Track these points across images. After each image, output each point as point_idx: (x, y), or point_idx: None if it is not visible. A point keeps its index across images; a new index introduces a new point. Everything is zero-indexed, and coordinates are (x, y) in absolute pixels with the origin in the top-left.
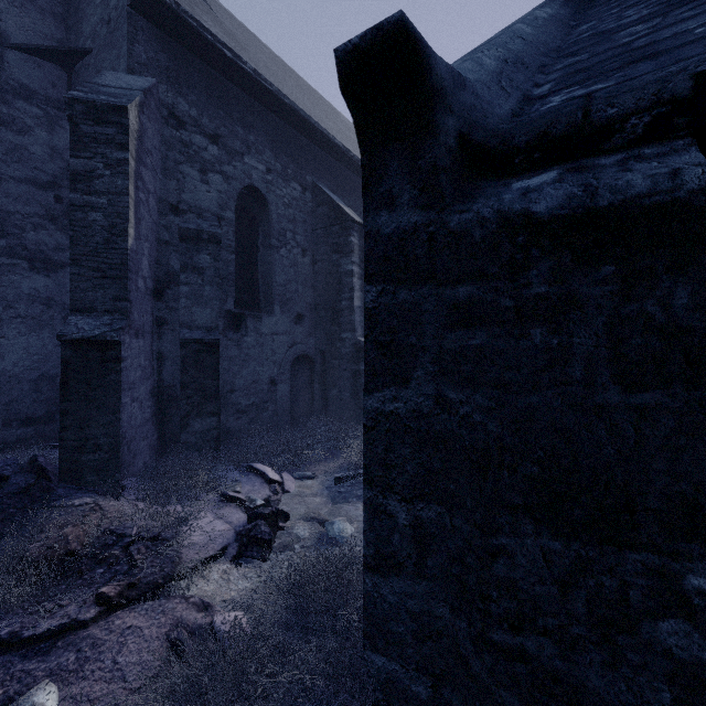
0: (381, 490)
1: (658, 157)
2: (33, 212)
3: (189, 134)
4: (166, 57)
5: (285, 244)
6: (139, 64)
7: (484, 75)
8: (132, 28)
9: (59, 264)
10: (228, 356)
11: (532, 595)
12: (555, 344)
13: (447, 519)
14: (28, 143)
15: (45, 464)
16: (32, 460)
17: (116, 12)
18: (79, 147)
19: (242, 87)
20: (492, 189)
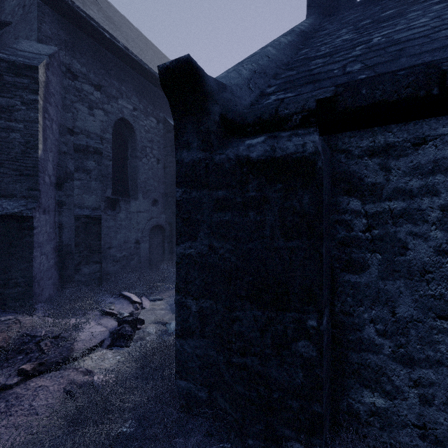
0: (184, 295)
1: (303, 135)
2: None
3: (80, 83)
4: (64, 33)
5: (145, 155)
6: (46, 37)
7: (240, 81)
8: (41, 13)
9: None
10: (108, 226)
11: (249, 337)
12: (259, 219)
13: (214, 306)
14: None
15: None
16: None
17: (29, 1)
18: (4, 90)
19: (116, 56)
20: (236, 143)
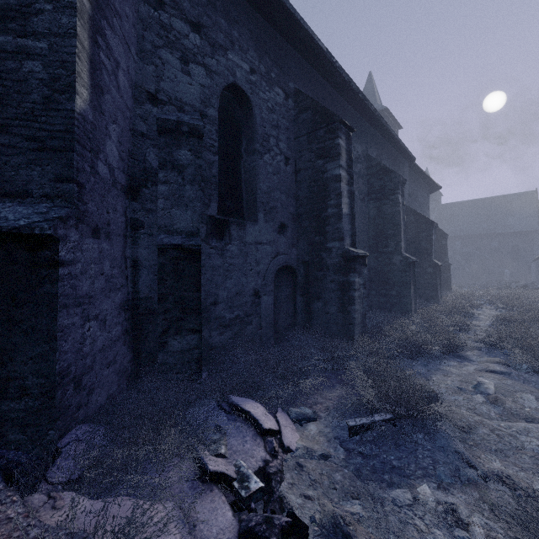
0: None
1: None
2: None
3: (168, 16)
4: None
5: (268, 150)
6: None
7: None
8: None
9: None
10: (211, 266)
11: None
12: None
13: None
14: None
15: None
16: None
17: None
18: None
19: None
20: None
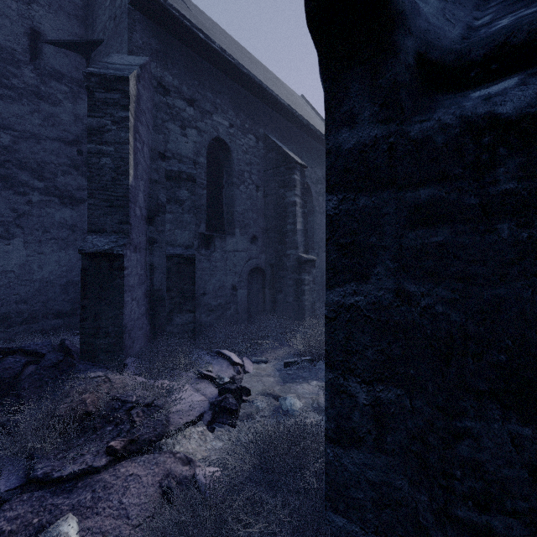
0: (341, 373)
1: None
2: (62, 162)
3: (172, 99)
4: (155, 42)
5: (243, 182)
6: (136, 47)
7: (431, 9)
8: (132, 20)
9: (80, 200)
10: (201, 268)
11: (499, 476)
12: (525, 237)
13: (406, 400)
14: (59, 112)
15: (70, 346)
16: (61, 343)
17: (120, 10)
18: (94, 109)
19: (211, 62)
20: (450, 100)
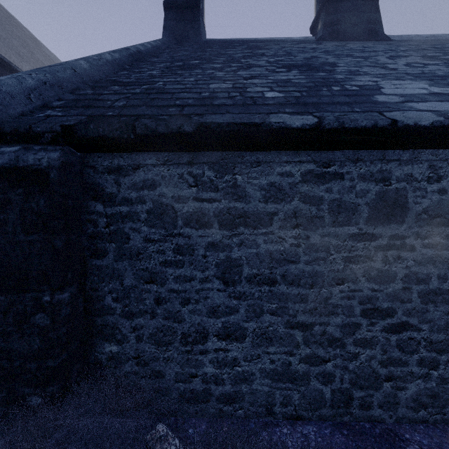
0: None
1: (50, 151)
2: None
3: None
4: None
5: None
6: None
7: (18, 89)
8: None
9: None
10: None
11: None
12: (2, 218)
13: None
14: None
15: None
16: None
17: None
18: None
19: None
20: None
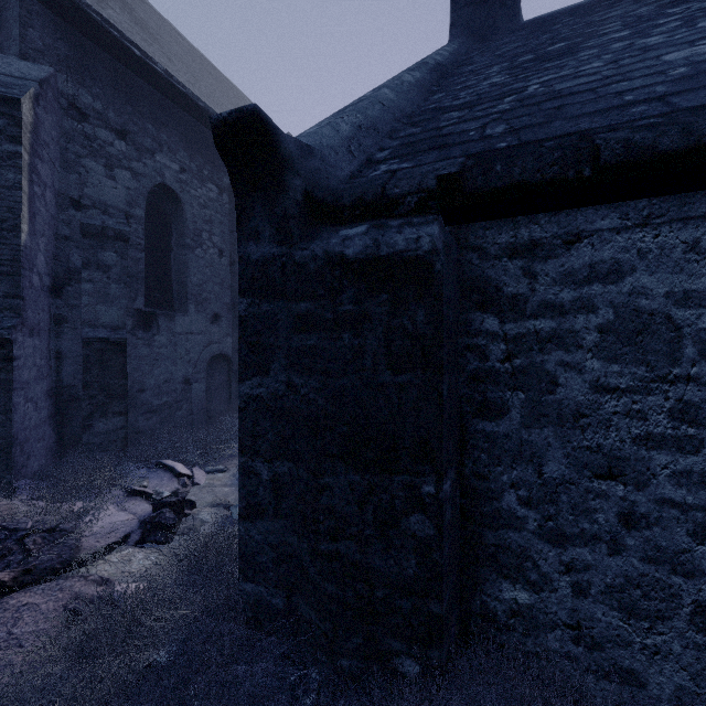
0: (250, 456)
1: (419, 225)
2: None
3: (92, 127)
4: (65, 46)
5: (200, 244)
6: (34, 50)
7: (337, 141)
8: (26, 11)
9: None
10: (138, 356)
11: (343, 513)
12: (357, 344)
13: (295, 471)
14: None
15: None
16: None
17: None
18: None
19: (153, 85)
20: (327, 233)
